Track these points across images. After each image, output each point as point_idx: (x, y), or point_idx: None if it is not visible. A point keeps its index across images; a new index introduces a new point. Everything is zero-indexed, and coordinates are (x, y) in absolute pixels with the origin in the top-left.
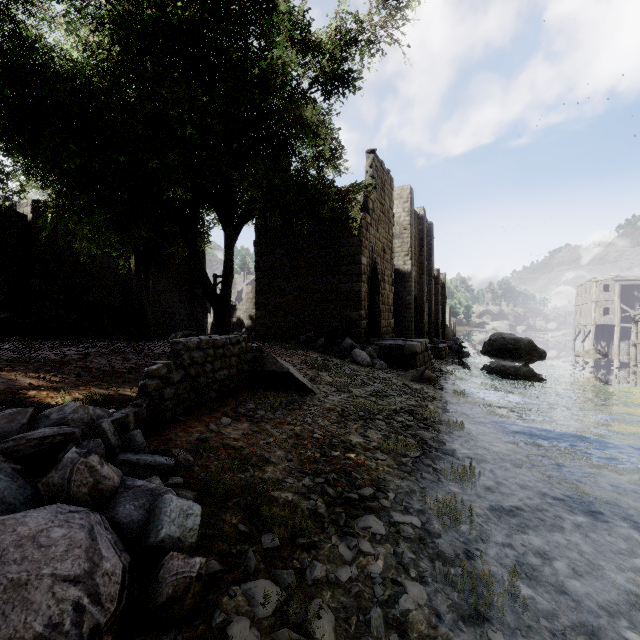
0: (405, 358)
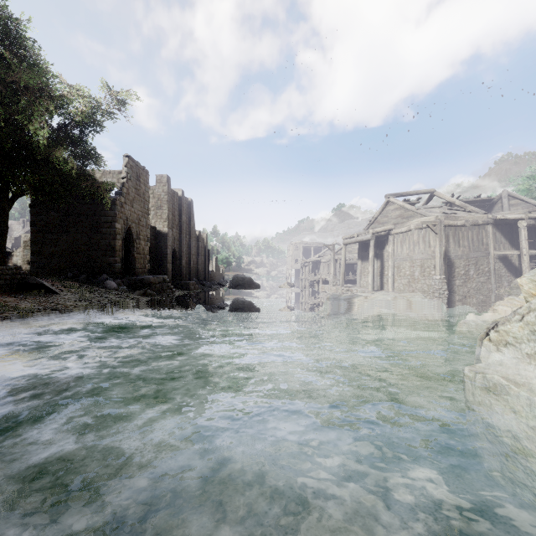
0: (145, 286)
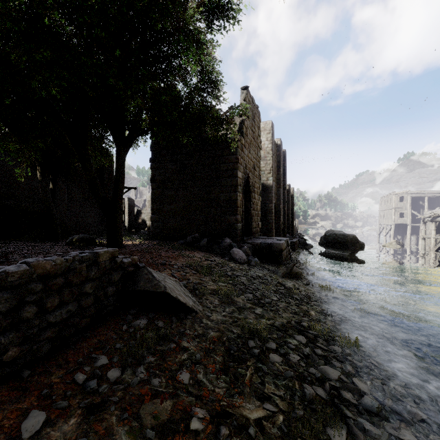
0: (273, 254)
